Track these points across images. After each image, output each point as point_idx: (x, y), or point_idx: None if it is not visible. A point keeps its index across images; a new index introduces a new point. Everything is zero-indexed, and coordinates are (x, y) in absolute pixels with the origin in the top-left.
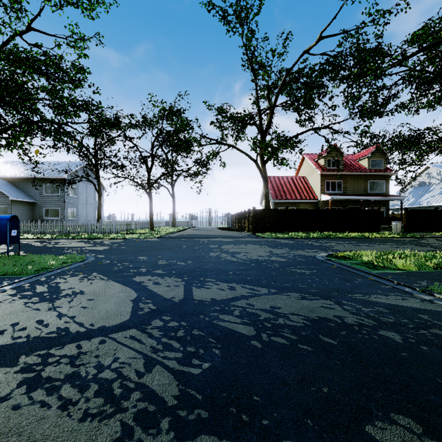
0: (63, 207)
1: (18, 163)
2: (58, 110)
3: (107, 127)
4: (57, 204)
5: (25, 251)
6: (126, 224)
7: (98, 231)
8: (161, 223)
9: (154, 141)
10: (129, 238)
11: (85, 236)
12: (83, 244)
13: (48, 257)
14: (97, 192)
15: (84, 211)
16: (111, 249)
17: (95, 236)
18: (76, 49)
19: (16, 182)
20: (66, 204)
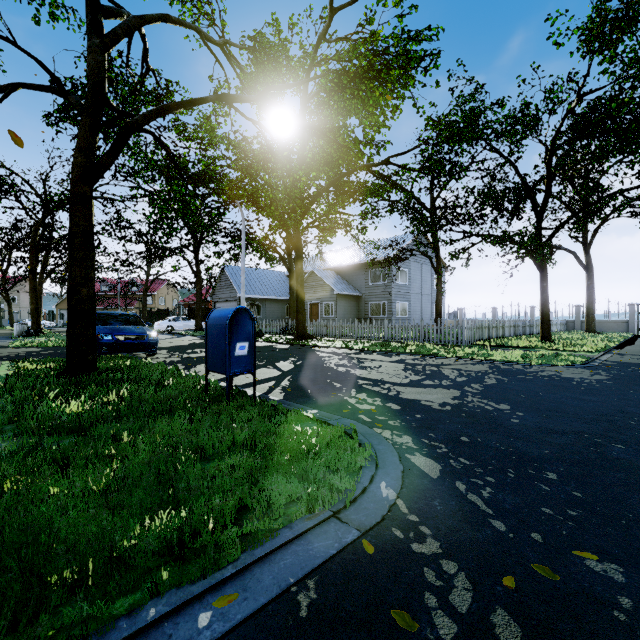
0: (390, 300)
1: (346, 249)
2: (352, 88)
3: (450, 143)
4: (383, 297)
5: (293, 380)
6: (487, 327)
7: (435, 339)
8: (555, 324)
9: (556, 133)
10: (501, 361)
11: (413, 348)
12: (400, 371)
13: (271, 438)
14: (435, 271)
15: (418, 306)
16: (463, 412)
17: (428, 350)
18: (396, 6)
19: (342, 272)
20: (394, 295)
